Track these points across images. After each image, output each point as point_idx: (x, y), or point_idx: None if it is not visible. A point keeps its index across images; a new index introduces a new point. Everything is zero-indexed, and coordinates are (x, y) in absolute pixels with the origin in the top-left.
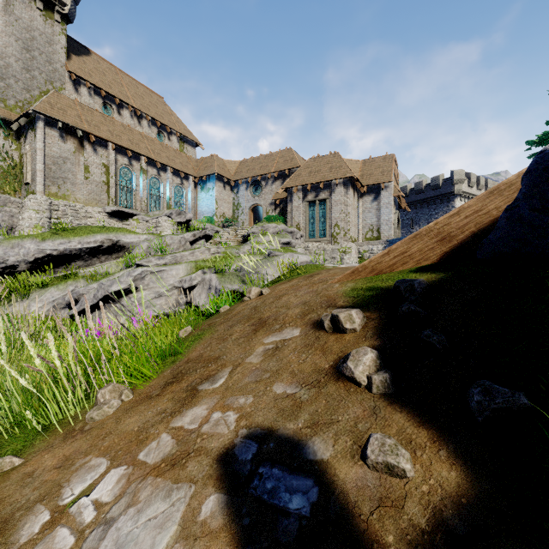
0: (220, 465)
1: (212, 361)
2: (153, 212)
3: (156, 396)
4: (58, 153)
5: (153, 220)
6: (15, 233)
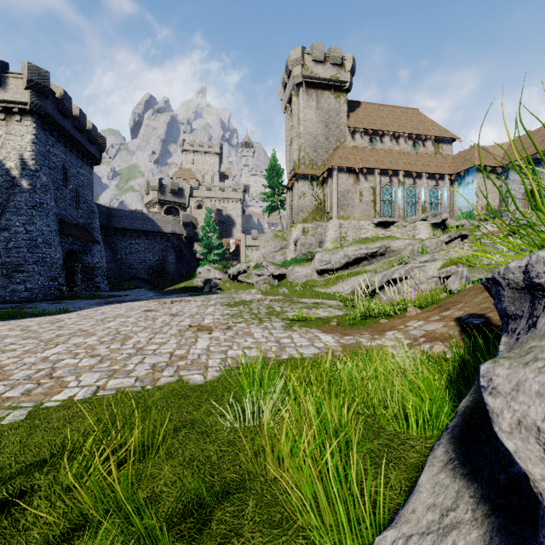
0: (455, 319)
1: (456, 302)
2: (409, 217)
3: (431, 311)
4: (344, 188)
5: (410, 224)
6: (323, 245)
